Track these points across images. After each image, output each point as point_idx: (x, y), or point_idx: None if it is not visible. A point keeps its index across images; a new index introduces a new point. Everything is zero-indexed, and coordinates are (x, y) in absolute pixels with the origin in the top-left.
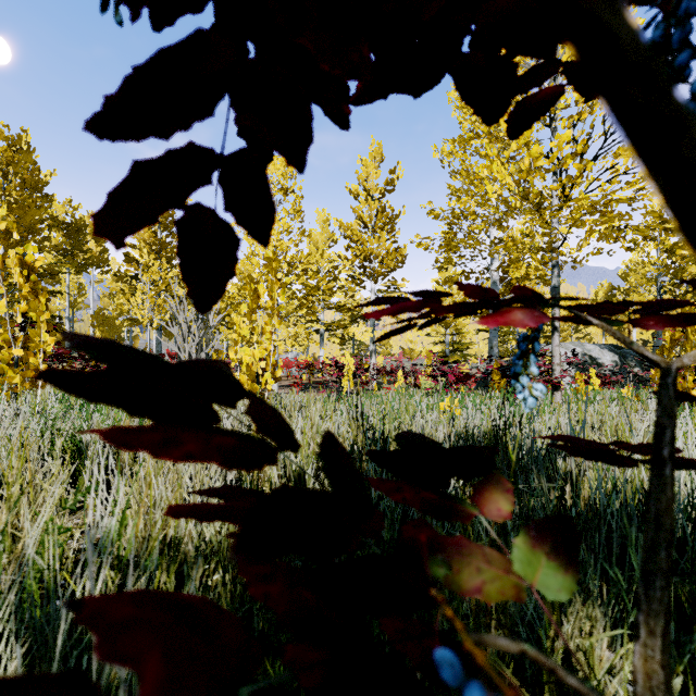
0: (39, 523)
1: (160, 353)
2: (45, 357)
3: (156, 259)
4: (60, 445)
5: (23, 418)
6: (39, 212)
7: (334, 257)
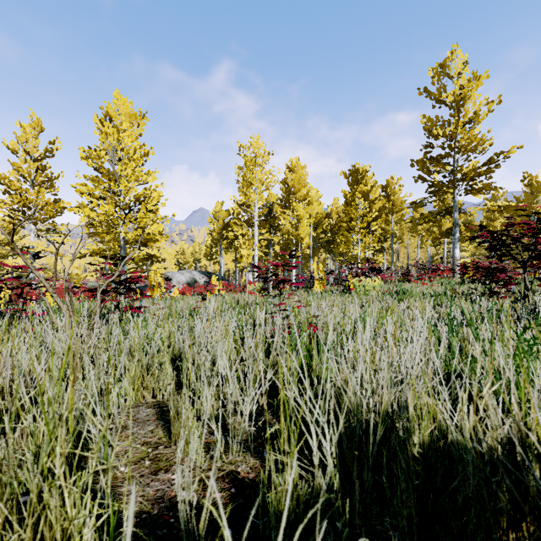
0: None
1: None
2: None
3: None
4: None
5: None
6: None
7: None
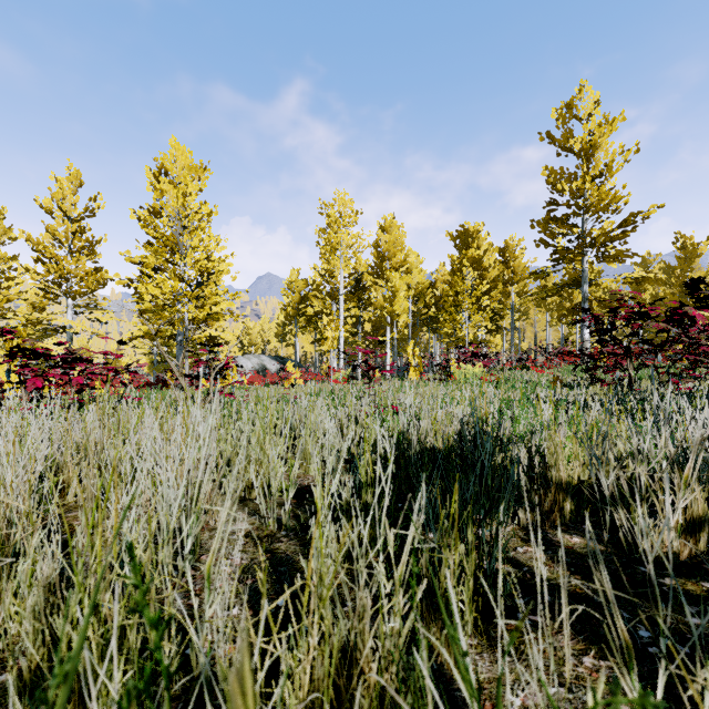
0: None
1: None
2: None
3: None
4: None
5: None
6: None
7: (19, 268)
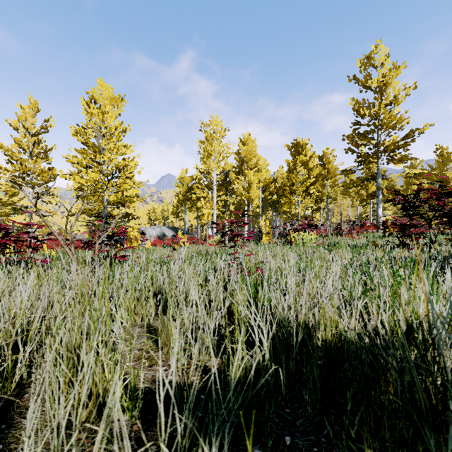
0: None
1: None
2: None
3: None
4: None
5: None
6: None
7: None
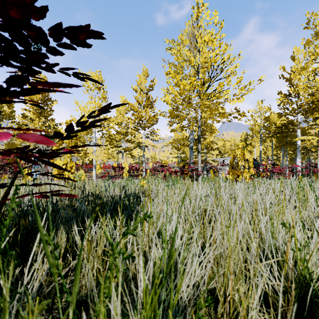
0: None
1: None
2: None
3: (38, 116)
4: None
5: None
6: None
7: (126, 118)
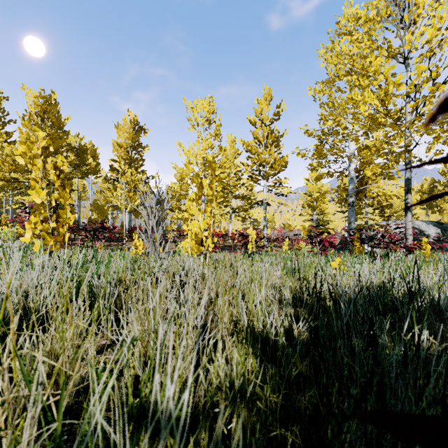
0: (72, 347)
1: (131, 227)
2: (68, 228)
3: (128, 168)
4: (82, 288)
5: (58, 269)
6: (61, 141)
7: (239, 164)
